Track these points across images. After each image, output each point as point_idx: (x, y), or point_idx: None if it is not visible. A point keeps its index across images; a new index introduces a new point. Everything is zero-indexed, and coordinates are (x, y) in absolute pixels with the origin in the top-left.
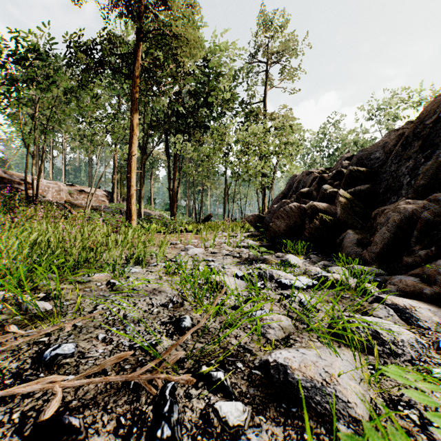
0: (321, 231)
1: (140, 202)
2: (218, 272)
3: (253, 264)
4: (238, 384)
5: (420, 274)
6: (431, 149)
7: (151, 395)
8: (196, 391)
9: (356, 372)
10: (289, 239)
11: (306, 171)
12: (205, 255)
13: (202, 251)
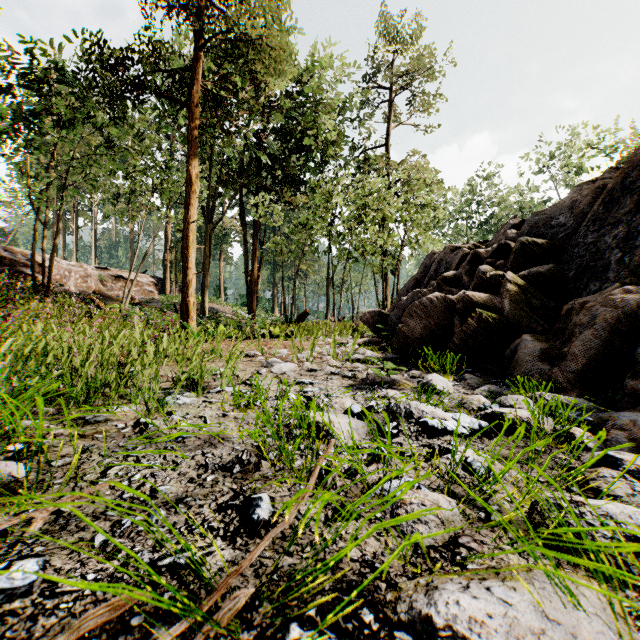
0: (479, 336)
1: (204, 293)
2: (320, 404)
3: (375, 389)
4: None
5: None
6: None
7: None
8: None
9: None
10: (428, 349)
11: (451, 246)
12: (299, 375)
13: (295, 367)
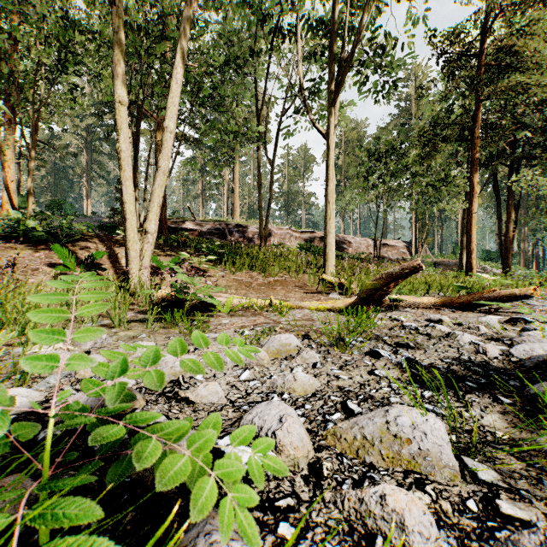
0: None
1: (462, 253)
2: None
3: None
4: None
5: None
6: None
7: None
8: None
9: None
10: None
11: None
12: None
13: None
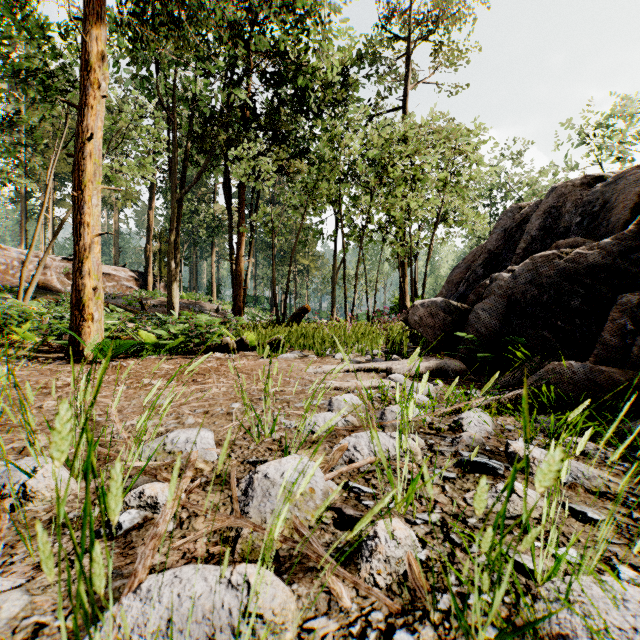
0: None
1: (172, 284)
2: None
3: None
4: None
5: None
6: None
7: None
8: None
9: None
10: None
11: (574, 180)
12: None
13: None
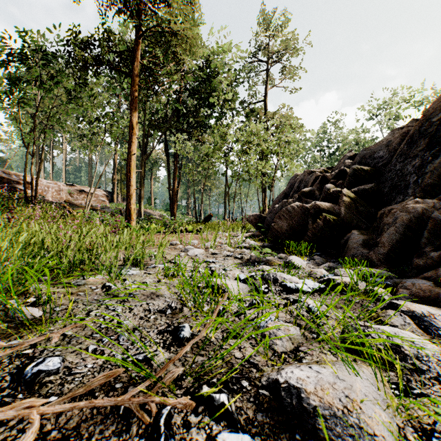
0: (324, 231)
1: (140, 202)
2: (219, 274)
3: (255, 265)
4: (243, 409)
5: (433, 277)
6: (439, 147)
7: (144, 423)
8: (196, 418)
9: (379, 394)
10: (291, 239)
11: (308, 170)
12: (206, 257)
13: (203, 251)
